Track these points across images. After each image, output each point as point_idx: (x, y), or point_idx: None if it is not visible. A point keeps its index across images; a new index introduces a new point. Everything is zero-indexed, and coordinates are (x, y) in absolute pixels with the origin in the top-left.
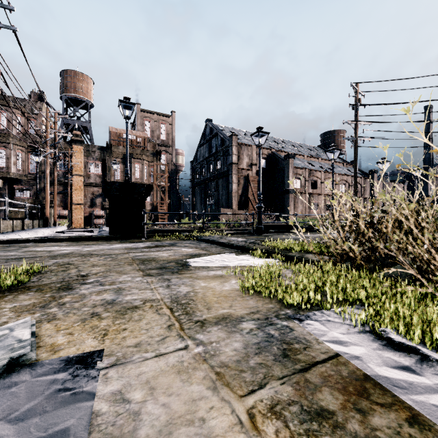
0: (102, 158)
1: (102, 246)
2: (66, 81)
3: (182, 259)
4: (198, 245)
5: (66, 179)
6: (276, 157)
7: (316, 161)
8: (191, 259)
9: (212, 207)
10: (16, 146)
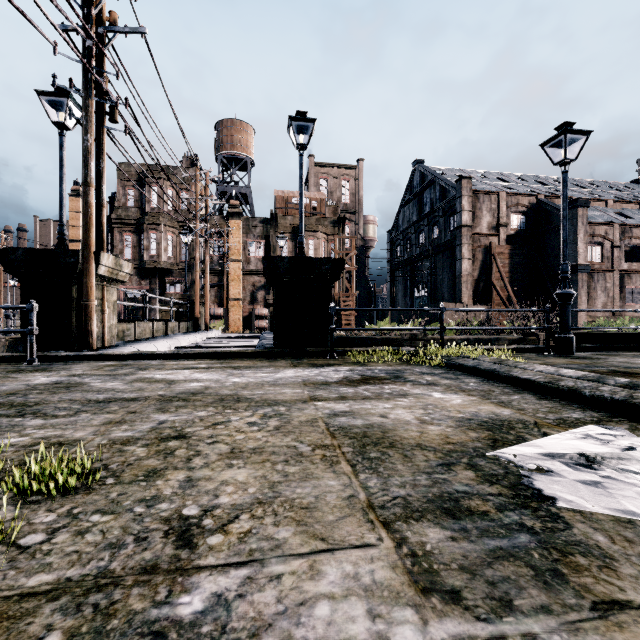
0: (265, 234)
1: (262, 372)
2: (221, 136)
3: (473, 443)
4: (459, 381)
5: (221, 267)
6: (546, 207)
7: (634, 208)
8: (509, 452)
9: (424, 300)
10: (167, 228)
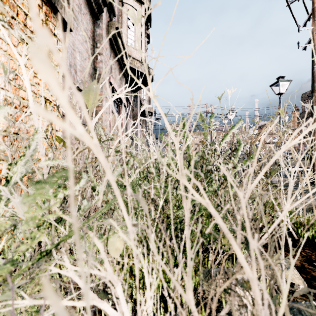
0: None
1: None
2: None
3: None
4: None
5: None
6: None
7: None
8: None
9: None
10: None
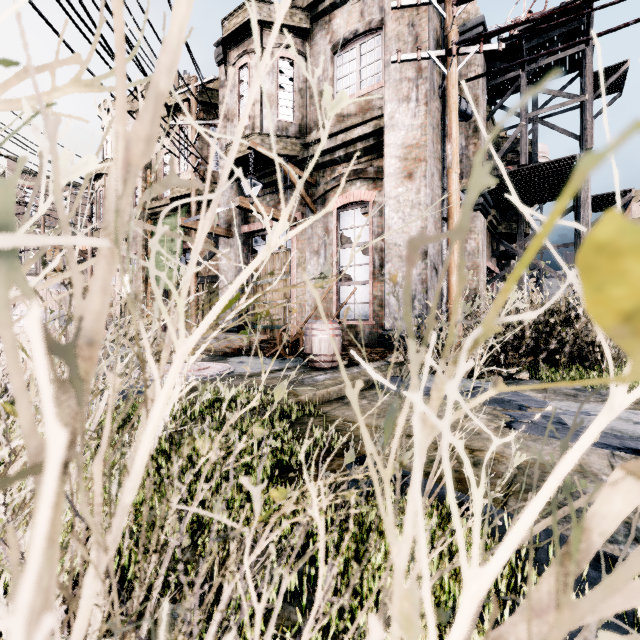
0: None
1: None
2: None
3: None
4: None
5: None
6: None
7: None
8: None
9: None
10: None
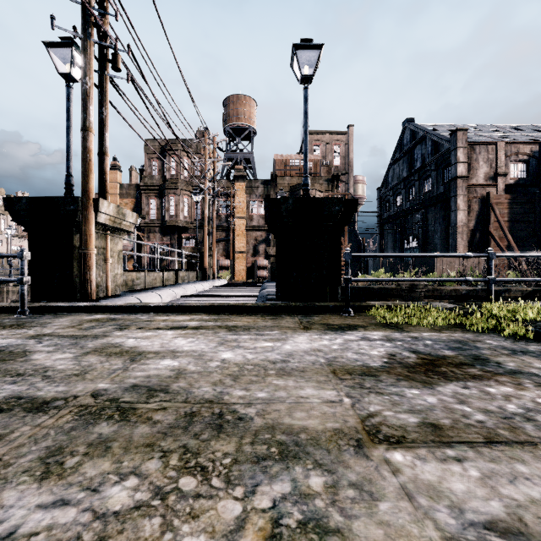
0: (266, 194)
1: (264, 338)
2: (228, 110)
3: None
4: None
5: (228, 224)
6: None
7: None
8: None
9: (414, 251)
10: (183, 192)
